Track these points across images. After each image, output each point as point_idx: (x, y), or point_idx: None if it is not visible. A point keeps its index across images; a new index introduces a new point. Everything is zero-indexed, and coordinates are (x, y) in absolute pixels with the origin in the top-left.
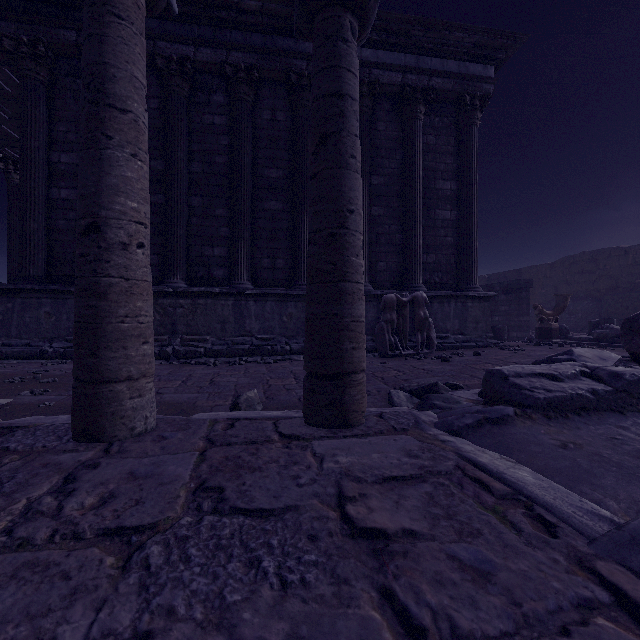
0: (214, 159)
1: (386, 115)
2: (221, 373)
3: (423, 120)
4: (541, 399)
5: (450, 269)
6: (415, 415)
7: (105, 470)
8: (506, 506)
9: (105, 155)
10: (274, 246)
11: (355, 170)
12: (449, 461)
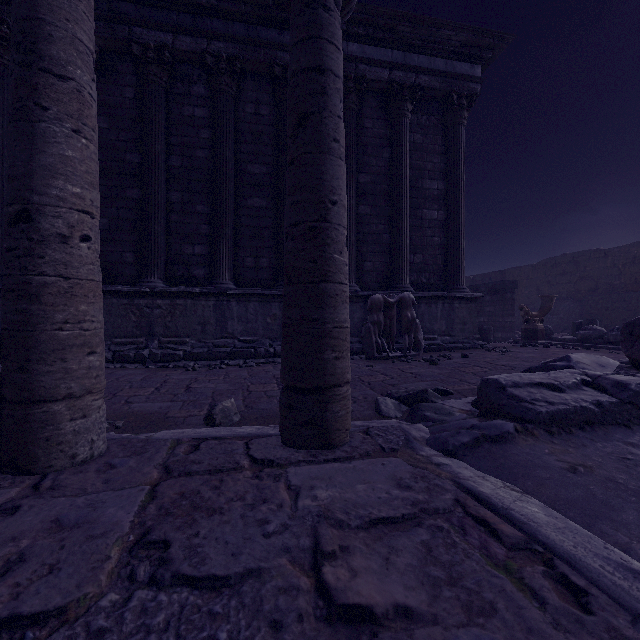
0: (194, 153)
1: (373, 112)
2: (199, 378)
3: (410, 118)
4: (543, 413)
5: (437, 270)
6: (405, 430)
7: (24, 517)
8: (521, 561)
9: (38, 129)
10: (258, 245)
11: (338, 156)
12: (446, 493)
